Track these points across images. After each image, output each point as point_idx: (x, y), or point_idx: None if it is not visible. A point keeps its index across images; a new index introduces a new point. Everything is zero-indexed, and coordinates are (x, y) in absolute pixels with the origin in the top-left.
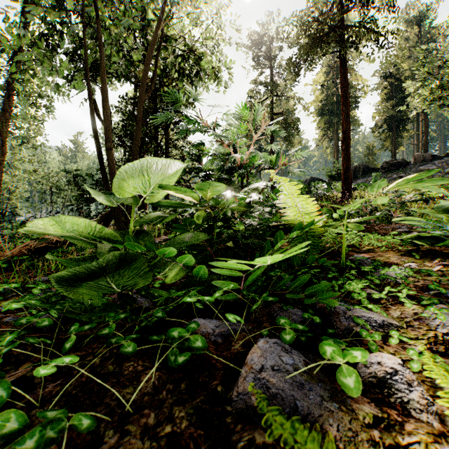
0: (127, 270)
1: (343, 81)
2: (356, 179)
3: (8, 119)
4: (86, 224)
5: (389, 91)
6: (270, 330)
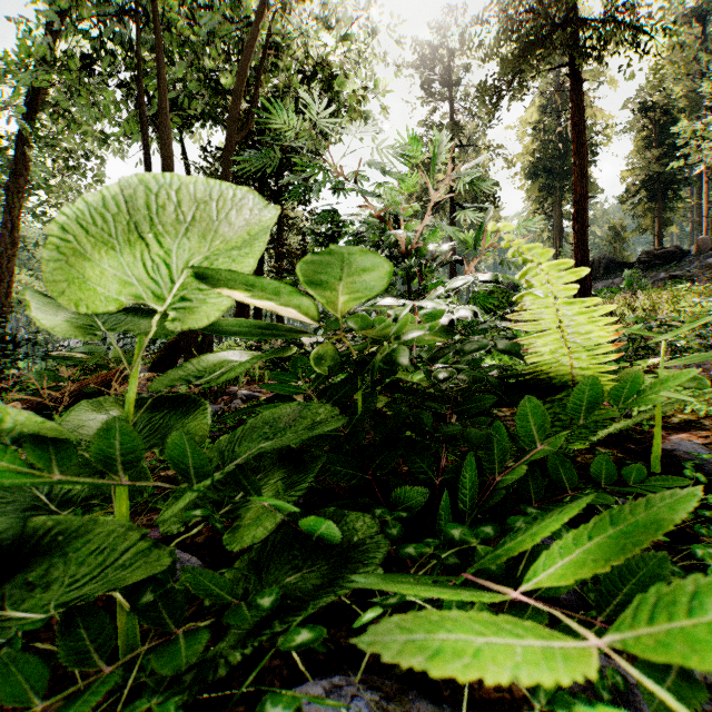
0: (53, 569)
1: (575, 115)
2: (593, 282)
3: (23, 188)
4: None
5: (650, 134)
6: None
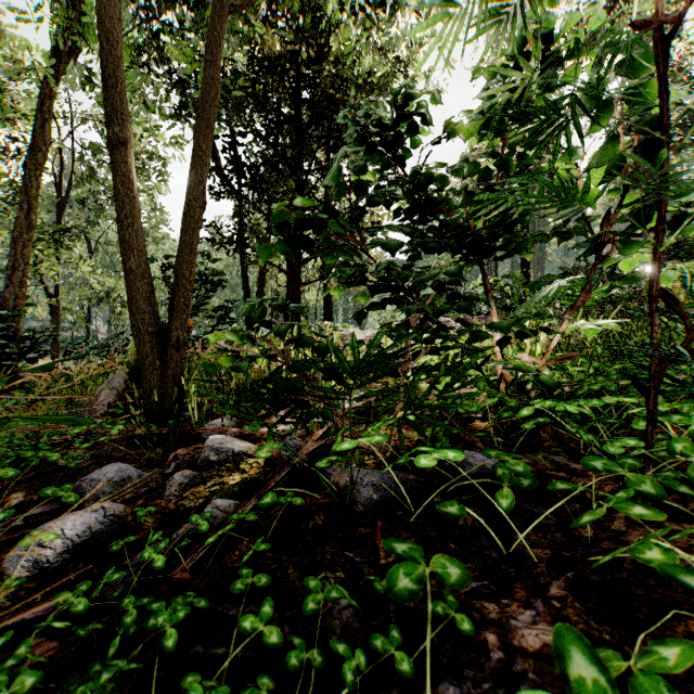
0: None
1: None
2: None
3: (40, 164)
4: None
5: None
6: None
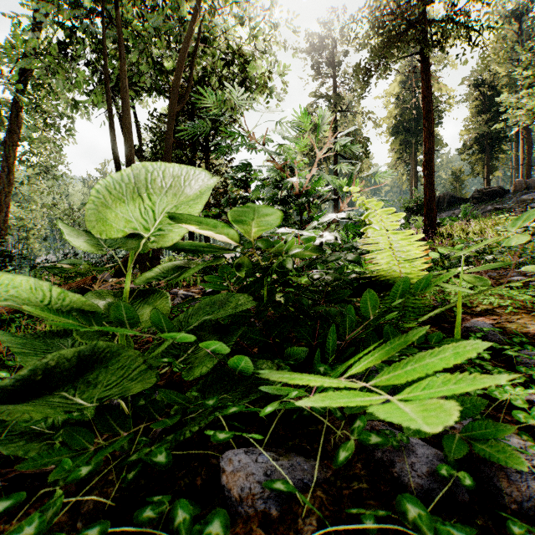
0: (101, 374)
1: (425, 90)
2: (439, 213)
3: (16, 142)
4: (30, 289)
5: (481, 103)
6: (379, 514)
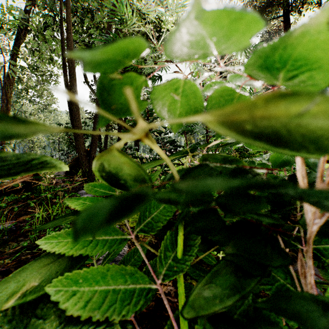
0: None
1: None
2: None
3: (12, 83)
4: None
5: None
6: None
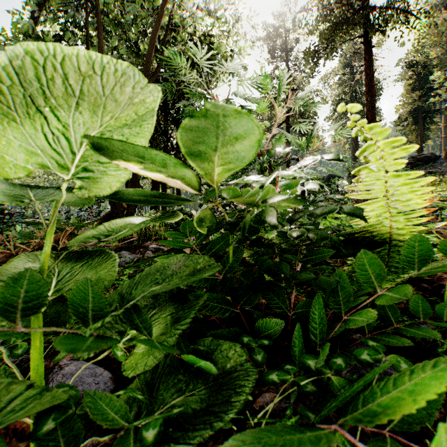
0: None
1: (367, 69)
2: None
3: None
4: None
5: (414, 81)
6: None
